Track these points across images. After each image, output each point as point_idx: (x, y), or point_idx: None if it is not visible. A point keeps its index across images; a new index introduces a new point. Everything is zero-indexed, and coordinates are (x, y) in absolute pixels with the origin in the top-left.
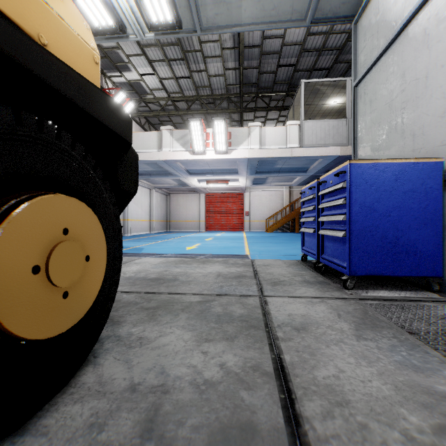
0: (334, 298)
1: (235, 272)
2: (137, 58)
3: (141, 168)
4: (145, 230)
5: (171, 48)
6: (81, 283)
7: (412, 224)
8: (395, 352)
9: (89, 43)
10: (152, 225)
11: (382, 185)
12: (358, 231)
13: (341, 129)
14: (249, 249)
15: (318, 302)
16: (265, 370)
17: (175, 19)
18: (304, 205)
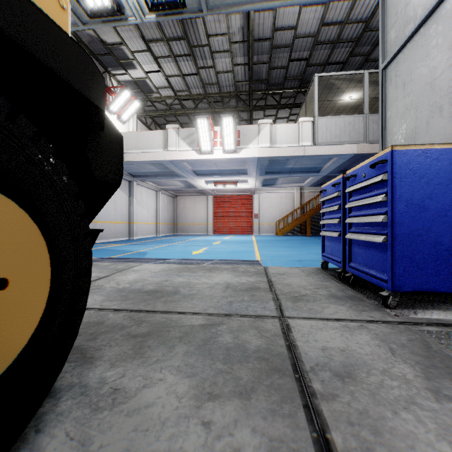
0: (376, 322)
1: (246, 282)
2: (142, 55)
3: (146, 169)
4: (152, 233)
5: (177, 43)
6: None
7: None
8: None
9: None
10: (159, 228)
11: (434, 176)
12: (403, 235)
13: (358, 126)
14: (259, 254)
15: (356, 328)
16: None
17: None
18: (325, 205)
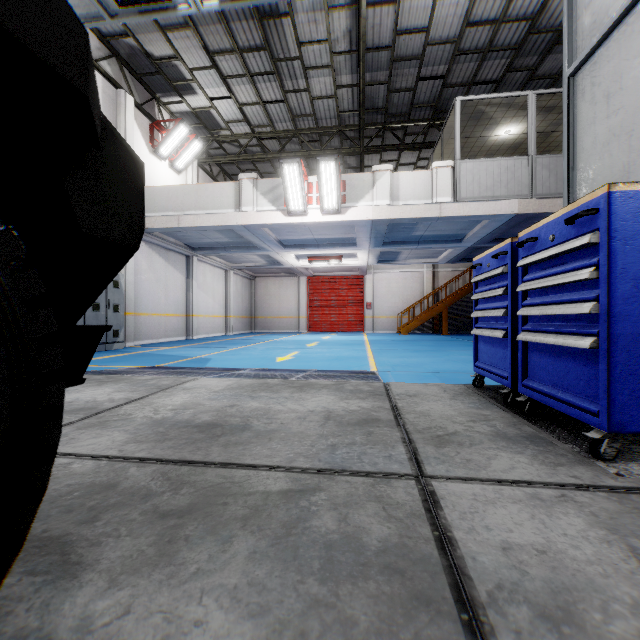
0: (587, 488)
1: (357, 410)
2: (205, 74)
3: (211, 239)
4: (219, 330)
5: (255, 55)
6: None
7: None
8: None
9: None
10: (230, 323)
11: None
12: (629, 336)
13: (520, 173)
14: (375, 362)
15: (556, 501)
16: None
17: None
18: (480, 289)
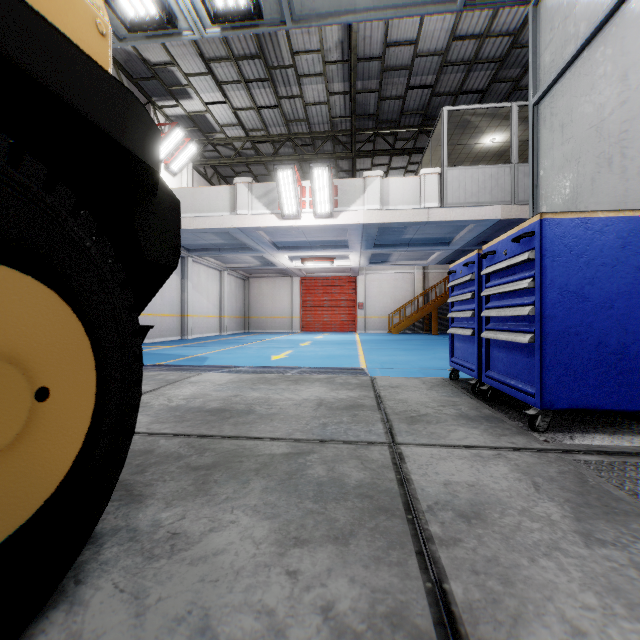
0: (519, 449)
1: (346, 398)
2: (201, 79)
3: (206, 241)
4: (214, 330)
5: (250, 63)
6: (23, 450)
7: None
8: None
9: None
10: (224, 323)
11: (598, 255)
12: (556, 333)
13: (503, 180)
14: (365, 360)
15: (492, 458)
16: (416, 625)
17: (252, 4)
18: (455, 292)
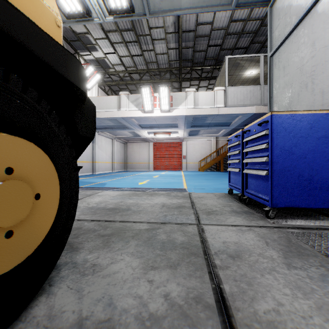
0: (260, 226)
1: (176, 203)
2: (102, 41)
3: (105, 124)
4: (109, 169)
5: (128, 33)
6: (29, 221)
7: (324, 165)
8: (326, 283)
9: (51, 8)
10: (114, 166)
11: (299, 132)
12: (279, 170)
13: (256, 93)
14: (186, 184)
15: (246, 230)
16: (207, 302)
17: (129, 5)
18: (231, 150)
